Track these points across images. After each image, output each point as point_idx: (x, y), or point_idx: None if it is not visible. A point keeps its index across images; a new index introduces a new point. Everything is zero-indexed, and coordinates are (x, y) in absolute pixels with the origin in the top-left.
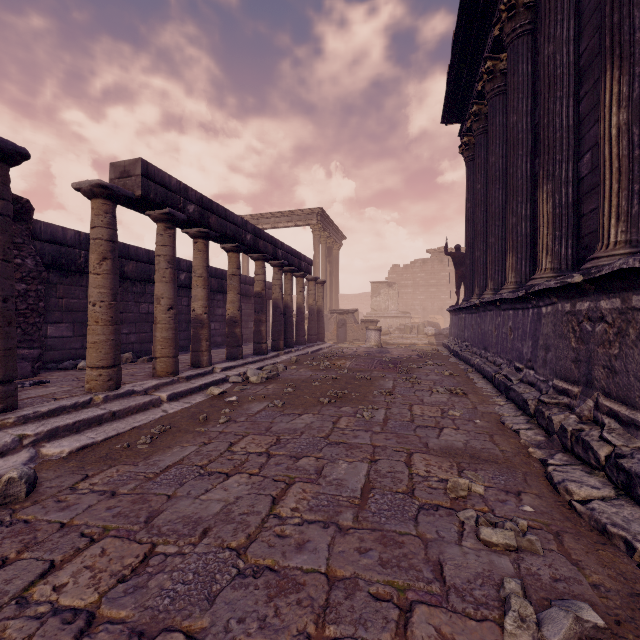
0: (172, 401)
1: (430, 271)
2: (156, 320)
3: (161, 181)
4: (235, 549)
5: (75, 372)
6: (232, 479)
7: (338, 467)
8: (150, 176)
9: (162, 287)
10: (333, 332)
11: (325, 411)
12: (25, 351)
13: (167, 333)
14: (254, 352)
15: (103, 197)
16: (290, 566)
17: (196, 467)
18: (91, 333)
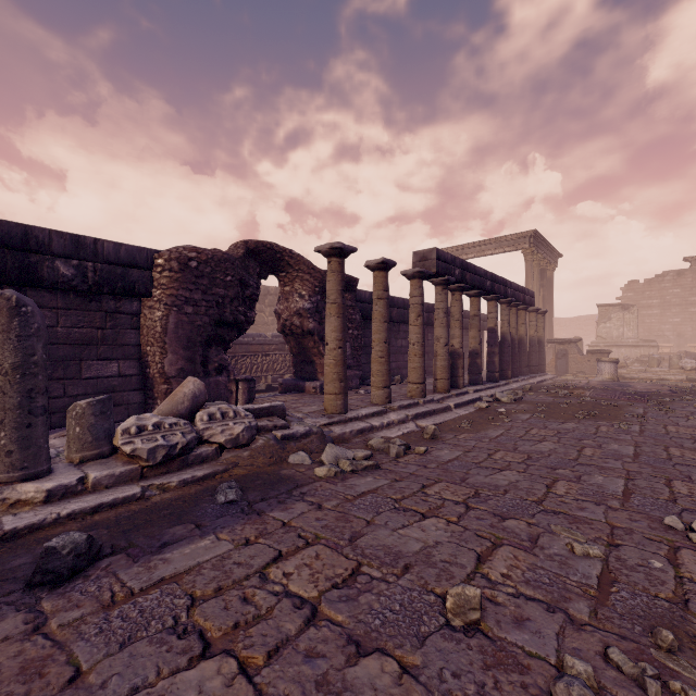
0: (456, 408)
1: (689, 285)
2: (436, 353)
3: (443, 259)
4: (570, 459)
5: None
6: (544, 442)
7: (611, 446)
8: (439, 258)
9: (441, 330)
10: (550, 363)
11: (584, 422)
12: (357, 372)
13: (444, 362)
14: (487, 380)
15: (418, 278)
16: (603, 465)
17: (515, 437)
18: (412, 362)
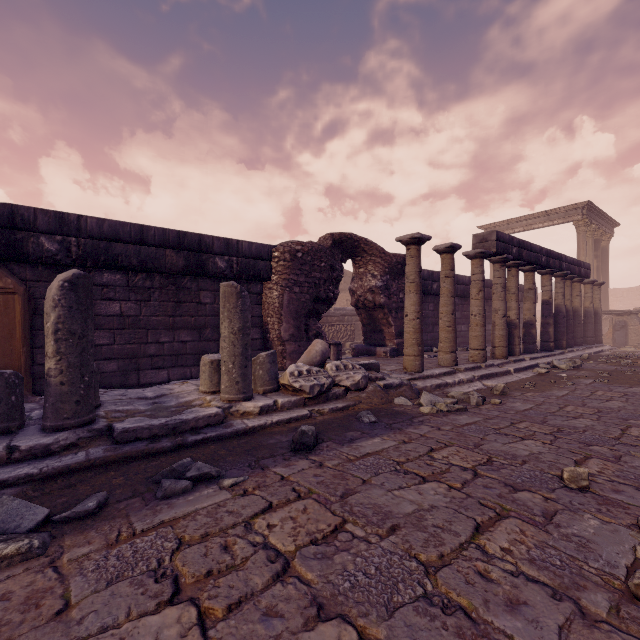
0: (516, 373)
1: None
2: (494, 324)
3: (502, 239)
4: None
5: (436, 353)
6: (611, 401)
7: None
8: (498, 239)
9: (499, 303)
10: (607, 335)
11: None
12: None
13: (502, 332)
14: (541, 349)
15: (479, 258)
16: None
17: (581, 396)
18: (473, 331)
